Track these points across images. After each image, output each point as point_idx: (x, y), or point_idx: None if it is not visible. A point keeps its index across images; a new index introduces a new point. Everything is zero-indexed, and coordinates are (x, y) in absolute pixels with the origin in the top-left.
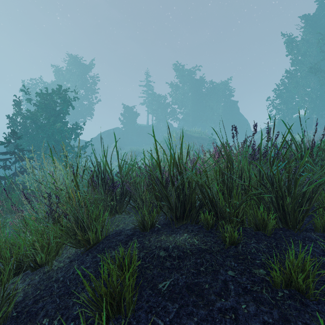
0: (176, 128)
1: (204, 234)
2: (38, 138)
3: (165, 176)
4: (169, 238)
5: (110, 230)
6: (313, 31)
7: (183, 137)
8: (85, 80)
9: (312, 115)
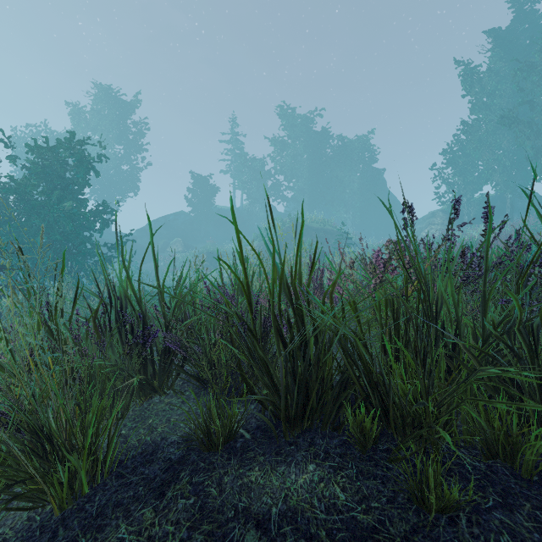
0: (282, 213)
1: (359, 467)
2: (30, 229)
3: (263, 306)
4: (270, 480)
5: (132, 442)
6: (507, 56)
7: (303, 226)
8: (125, 130)
9: (504, 194)
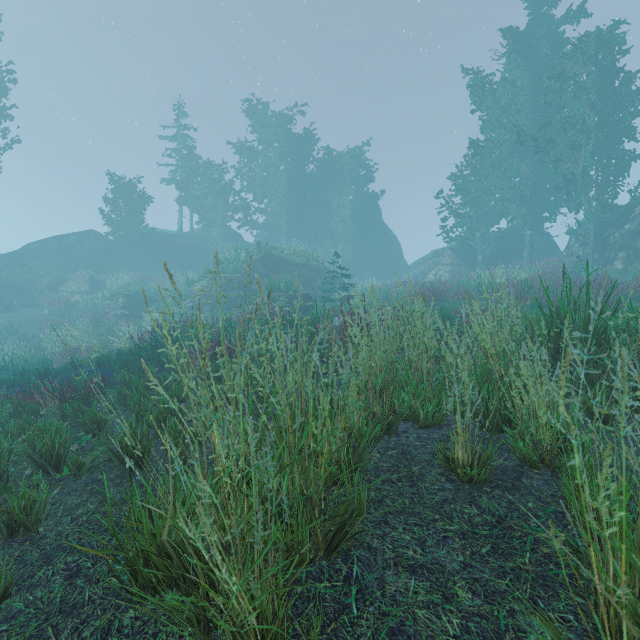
0: (250, 244)
1: None
2: None
3: None
4: None
5: None
6: (526, 62)
7: None
8: None
9: (516, 232)
